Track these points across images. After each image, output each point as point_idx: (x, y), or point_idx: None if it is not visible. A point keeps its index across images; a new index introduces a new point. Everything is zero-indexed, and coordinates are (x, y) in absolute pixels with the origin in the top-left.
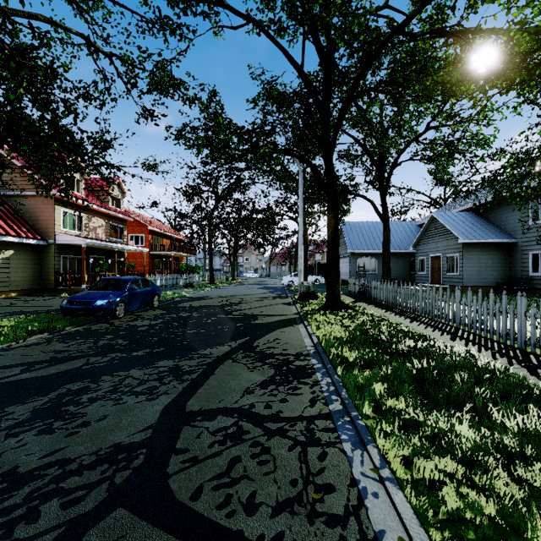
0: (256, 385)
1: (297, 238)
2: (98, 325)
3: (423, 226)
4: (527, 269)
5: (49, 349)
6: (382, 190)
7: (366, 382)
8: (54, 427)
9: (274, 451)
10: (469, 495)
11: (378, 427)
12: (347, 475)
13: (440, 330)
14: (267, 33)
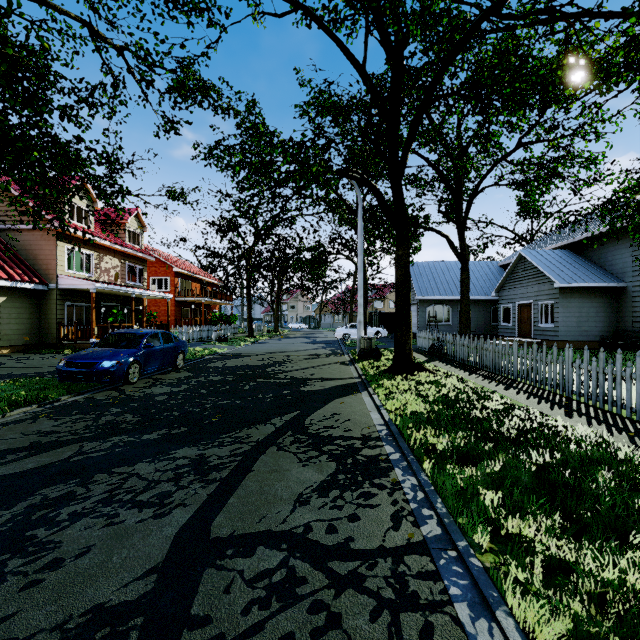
0: (312, 490)
1: (354, 282)
2: (104, 392)
3: (509, 267)
4: (639, 319)
5: (32, 429)
6: (460, 223)
7: (469, 487)
8: (7, 570)
9: (347, 623)
10: None
11: (509, 577)
12: None
13: (548, 401)
14: (320, 22)
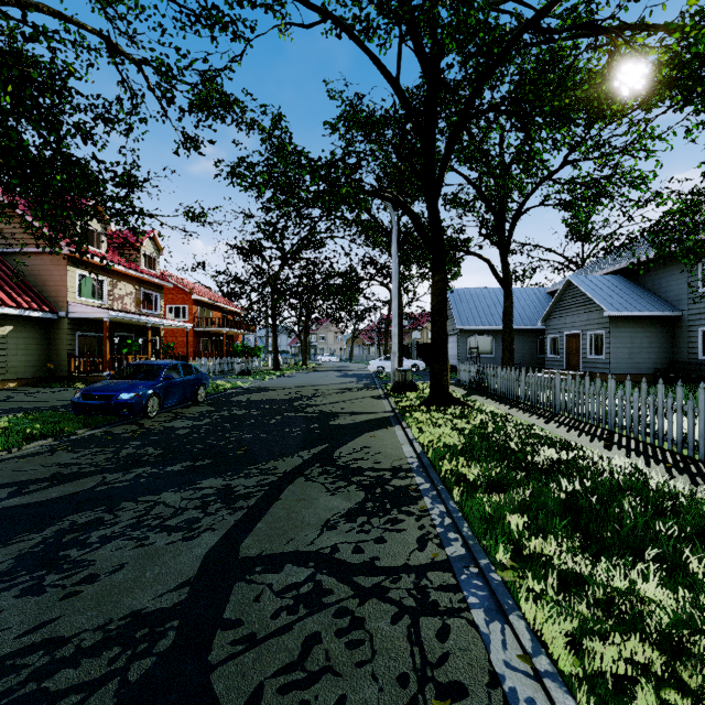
0: (340, 517)
1: (389, 310)
2: (122, 426)
3: (556, 294)
4: (695, 350)
5: (52, 462)
6: (502, 246)
7: (496, 512)
8: (45, 583)
9: (370, 625)
10: (678, 704)
11: (523, 586)
12: (484, 666)
13: (589, 434)
14: (351, 33)
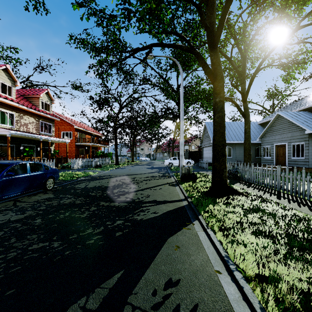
0: None
1: (174, 135)
2: None
3: (269, 123)
4: None
5: None
6: (244, 93)
7: None
8: None
9: None
10: None
11: None
12: None
13: None
14: None
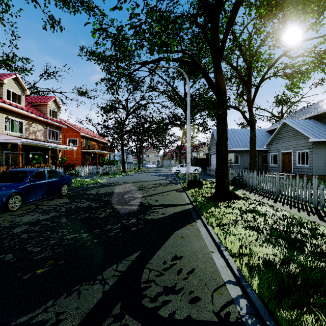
0: None
1: (181, 141)
2: None
3: (276, 131)
4: None
5: None
6: (249, 101)
7: None
8: None
9: None
10: None
11: None
12: None
13: None
14: None
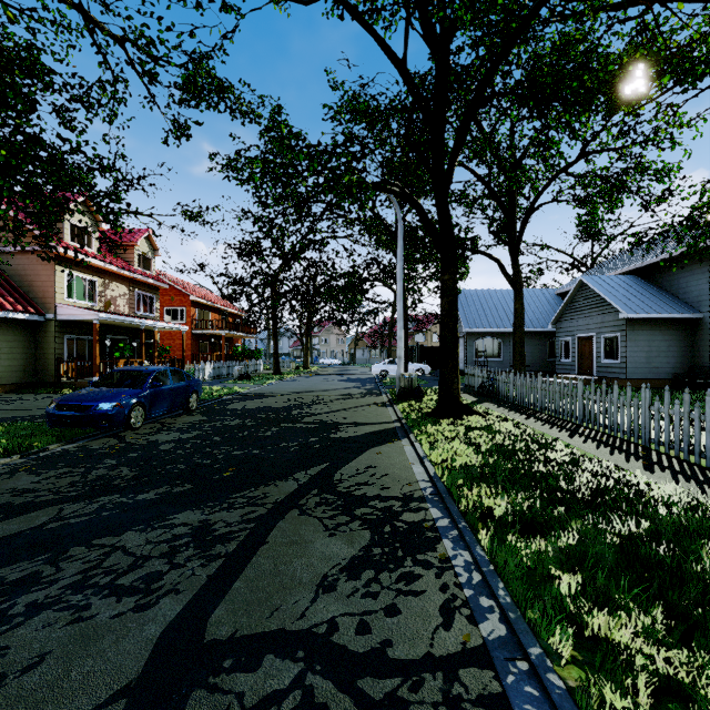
0: (340, 570)
1: (392, 312)
2: (101, 440)
3: (568, 296)
4: None
5: (6, 487)
6: (513, 245)
7: (539, 567)
8: None
9: None
10: None
11: None
12: None
13: (622, 451)
14: (354, 11)
